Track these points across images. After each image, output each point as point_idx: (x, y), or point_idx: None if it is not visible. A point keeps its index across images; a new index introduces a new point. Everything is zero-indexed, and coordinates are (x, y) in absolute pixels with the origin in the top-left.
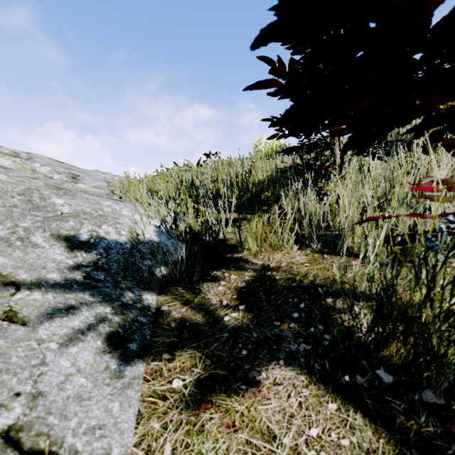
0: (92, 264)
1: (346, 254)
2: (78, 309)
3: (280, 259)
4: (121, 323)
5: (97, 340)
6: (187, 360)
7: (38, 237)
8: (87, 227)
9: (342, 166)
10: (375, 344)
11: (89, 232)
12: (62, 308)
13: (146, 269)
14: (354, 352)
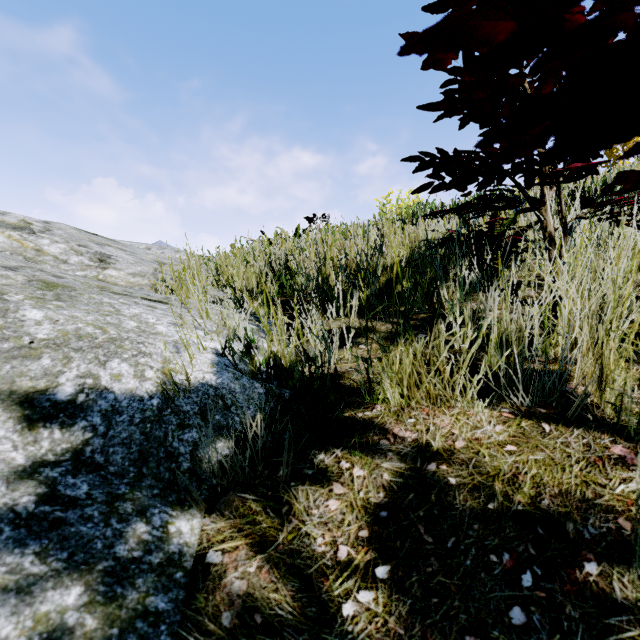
0: (70, 457)
1: (591, 424)
2: None
3: (450, 428)
4: (98, 636)
5: None
6: None
7: None
8: (78, 367)
9: (563, 239)
10: None
11: (80, 379)
12: None
13: (186, 452)
14: None
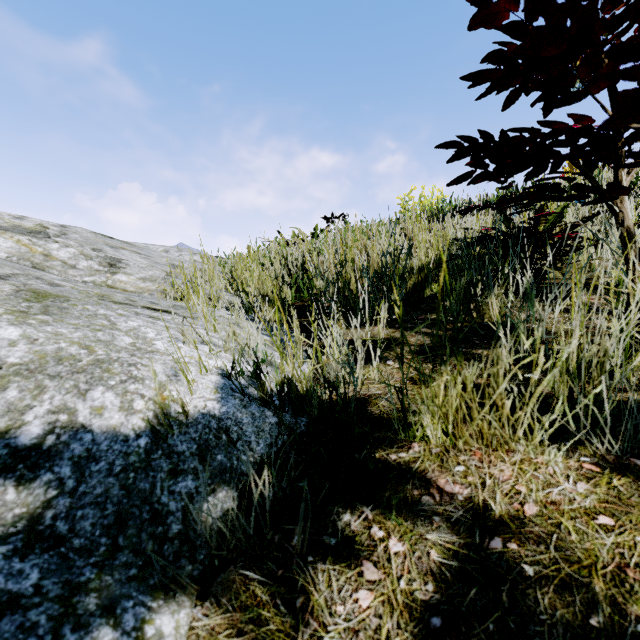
0: (22, 527)
1: None
2: None
3: (514, 484)
4: None
5: None
6: None
7: None
8: (51, 399)
9: None
10: None
11: (51, 415)
12: None
13: (177, 509)
14: None
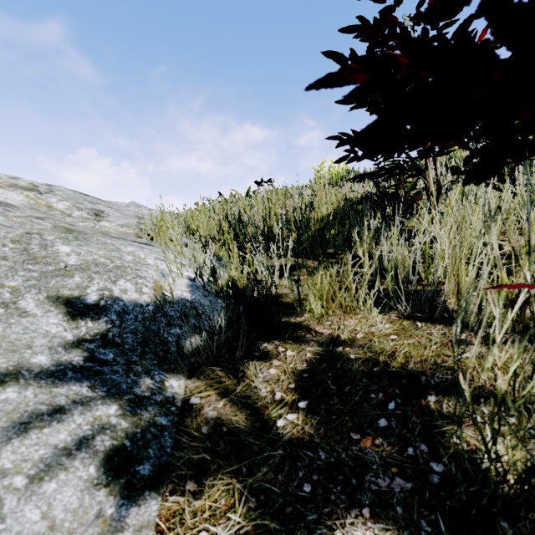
0: (99, 338)
1: (449, 322)
2: (68, 412)
3: (354, 327)
4: (129, 431)
5: (89, 464)
6: (221, 495)
7: (29, 301)
8: (98, 283)
9: (438, 197)
10: (524, 498)
11: (100, 291)
12: (44, 412)
13: (173, 341)
14: (485, 503)
